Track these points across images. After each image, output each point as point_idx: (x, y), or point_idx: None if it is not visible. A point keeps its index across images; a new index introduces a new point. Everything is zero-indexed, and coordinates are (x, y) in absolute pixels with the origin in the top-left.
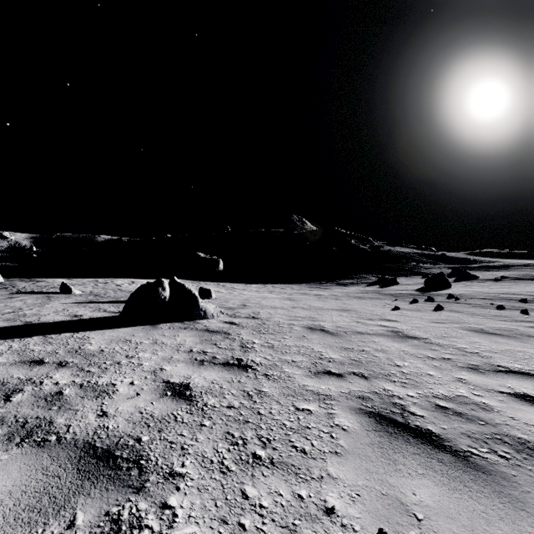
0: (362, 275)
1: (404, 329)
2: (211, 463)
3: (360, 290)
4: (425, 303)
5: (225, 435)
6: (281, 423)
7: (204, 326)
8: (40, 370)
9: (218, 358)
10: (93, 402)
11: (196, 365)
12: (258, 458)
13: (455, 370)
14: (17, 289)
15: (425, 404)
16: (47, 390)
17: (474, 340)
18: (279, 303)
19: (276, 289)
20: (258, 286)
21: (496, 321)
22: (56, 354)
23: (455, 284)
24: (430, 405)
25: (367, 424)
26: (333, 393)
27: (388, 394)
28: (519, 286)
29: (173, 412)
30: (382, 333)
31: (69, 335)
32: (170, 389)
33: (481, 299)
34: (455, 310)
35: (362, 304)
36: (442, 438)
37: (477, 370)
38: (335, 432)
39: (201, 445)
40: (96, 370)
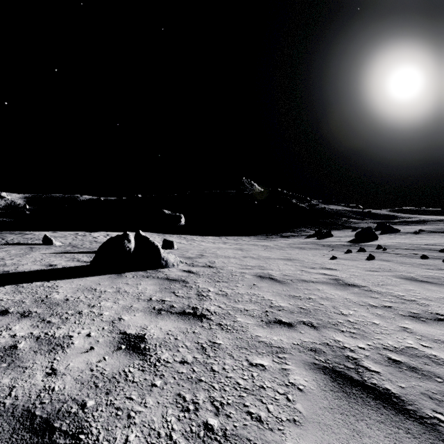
0: (301, 229)
1: (343, 277)
2: (158, 437)
3: (300, 242)
4: (358, 253)
5: (176, 399)
6: (235, 382)
7: (165, 275)
8: (1, 321)
9: (175, 307)
10: (44, 357)
11: (154, 314)
12: (210, 429)
13: (398, 318)
14: (6, 240)
15: (377, 357)
16: (2, 344)
17: (408, 288)
18: (231, 253)
19: (229, 240)
20: (214, 238)
21: (423, 270)
22: (22, 303)
23: (381, 237)
24: (382, 359)
25: (323, 382)
26: (285, 345)
27: (339, 345)
28: (436, 238)
29: (125, 369)
30: (325, 281)
31: (40, 283)
32: (125, 341)
33: (406, 249)
34: (386, 259)
35: (303, 253)
36: (403, 400)
37: (419, 318)
38: (291, 393)
39: (149, 411)
40: (56, 321)
